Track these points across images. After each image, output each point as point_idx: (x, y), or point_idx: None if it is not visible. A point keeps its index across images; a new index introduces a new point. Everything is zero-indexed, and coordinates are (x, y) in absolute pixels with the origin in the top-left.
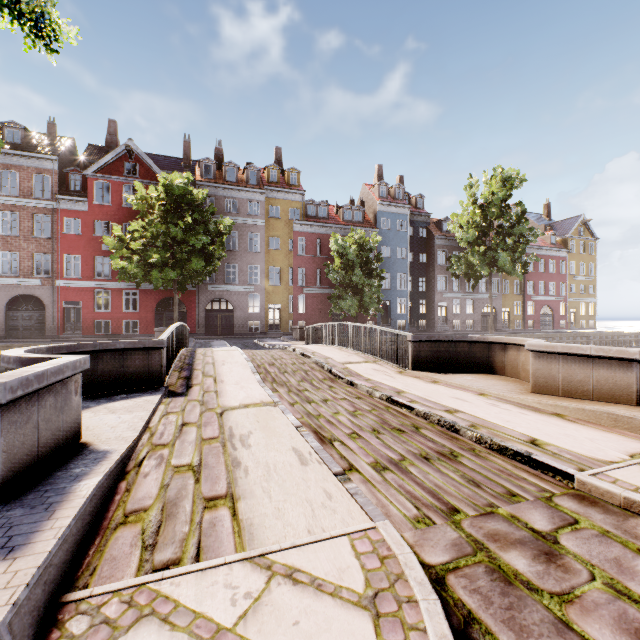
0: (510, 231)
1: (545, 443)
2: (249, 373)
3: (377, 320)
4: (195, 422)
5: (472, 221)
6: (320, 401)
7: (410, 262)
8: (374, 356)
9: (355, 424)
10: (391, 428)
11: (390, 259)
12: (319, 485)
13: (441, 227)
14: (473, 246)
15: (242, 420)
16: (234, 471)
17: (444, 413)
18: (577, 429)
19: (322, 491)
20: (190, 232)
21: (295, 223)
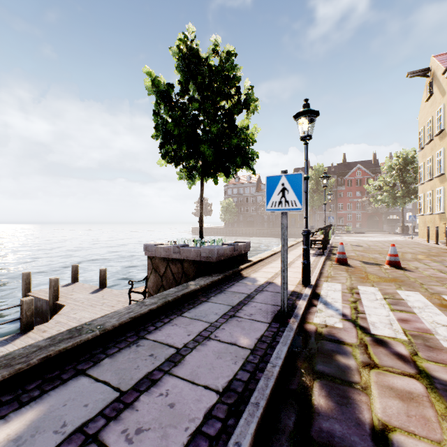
0: None
1: None
2: None
3: None
4: None
5: None
6: None
7: None
8: None
9: None
10: None
11: None
12: None
13: None
14: None
15: None
16: None
17: None
18: None
19: None
20: None
21: None
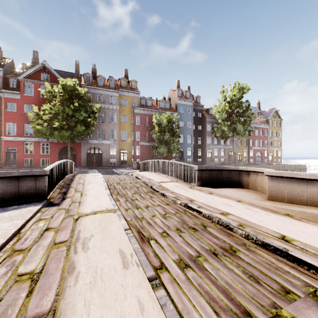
0: (242, 114)
1: (291, 239)
2: (103, 189)
3: (177, 159)
4: (55, 227)
5: (224, 109)
6: (144, 207)
7: (193, 129)
8: (176, 178)
9: (165, 224)
10: (188, 227)
11: (183, 128)
12: (134, 293)
13: (208, 112)
14: (224, 122)
15: (89, 224)
16: (66, 278)
17: (220, 215)
18: (305, 226)
19: (136, 301)
20: (76, 111)
21: (135, 108)
